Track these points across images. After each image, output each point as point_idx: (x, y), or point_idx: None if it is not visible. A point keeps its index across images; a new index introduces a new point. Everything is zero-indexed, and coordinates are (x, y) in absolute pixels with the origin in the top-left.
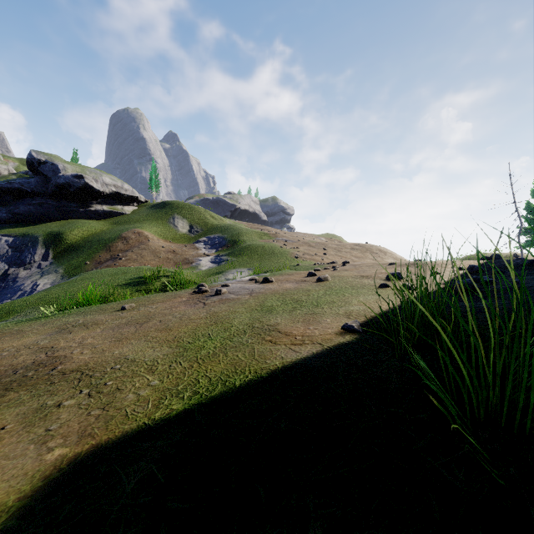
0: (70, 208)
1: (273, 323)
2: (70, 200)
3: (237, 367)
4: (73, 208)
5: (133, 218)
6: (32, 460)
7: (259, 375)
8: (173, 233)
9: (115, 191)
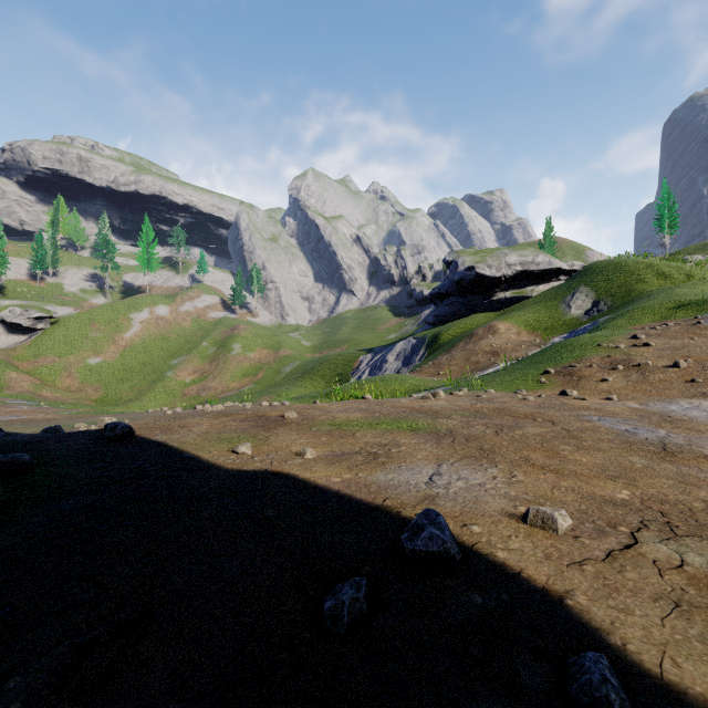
0: (475, 302)
1: None
2: (474, 294)
3: None
4: (477, 301)
5: (525, 302)
6: None
7: None
8: (554, 319)
9: (520, 270)
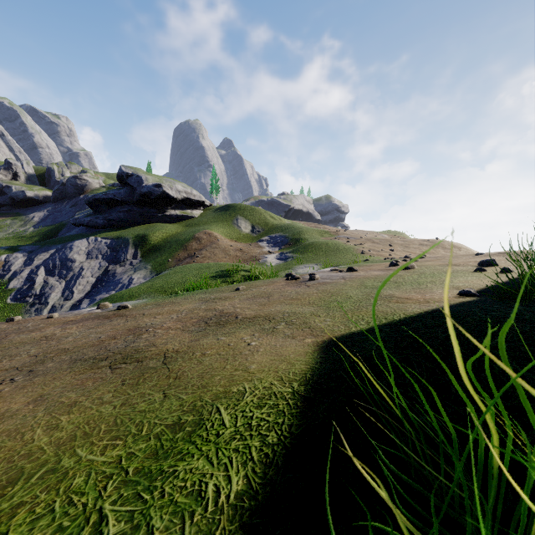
0: (150, 213)
1: (387, 294)
2: (150, 207)
3: (386, 313)
4: (152, 213)
5: (202, 220)
6: (298, 342)
7: (409, 315)
8: (237, 233)
9: (186, 197)
